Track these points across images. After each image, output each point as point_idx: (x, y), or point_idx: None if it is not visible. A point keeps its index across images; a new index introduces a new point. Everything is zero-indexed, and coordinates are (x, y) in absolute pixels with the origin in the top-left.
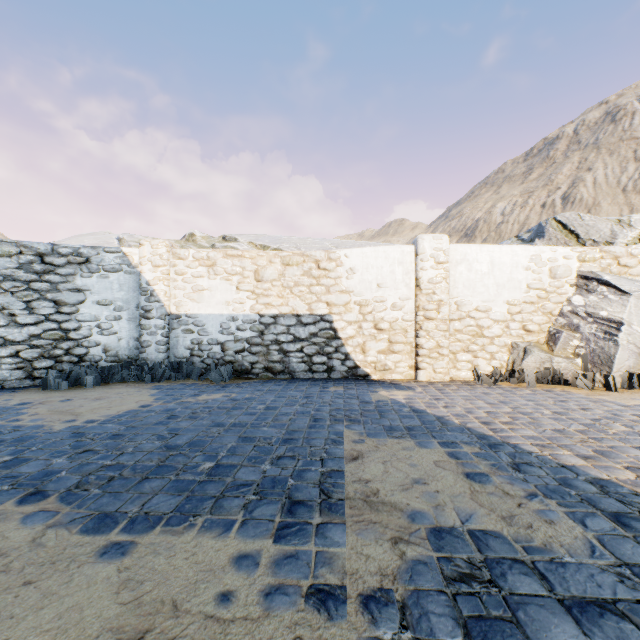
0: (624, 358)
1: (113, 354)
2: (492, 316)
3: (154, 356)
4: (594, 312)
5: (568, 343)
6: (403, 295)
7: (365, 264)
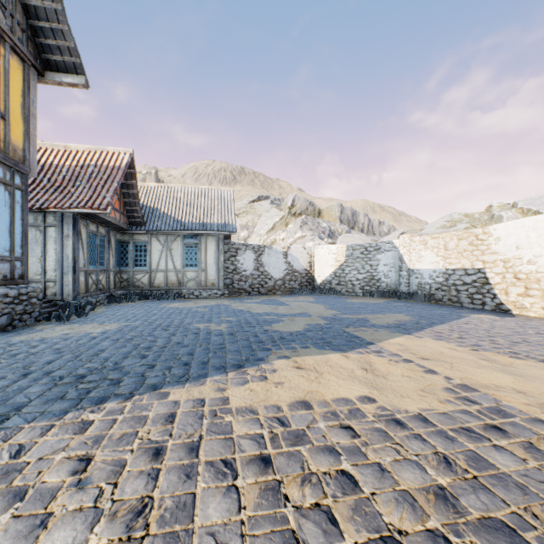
0: None
1: (389, 286)
2: None
3: (403, 289)
4: None
5: None
6: (536, 253)
7: (506, 233)
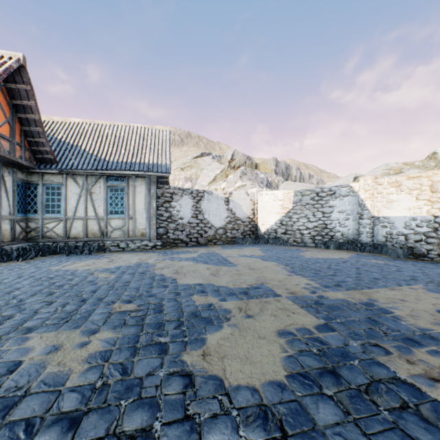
0: None
1: (345, 236)
2: None
3: (364, 239)
4: None
5: None
6: None
7: None
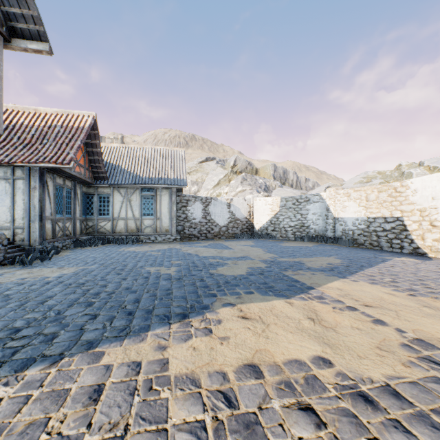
0: None
1: (317, 232)
2: None
3: (329, 234)
4: None
5: None
6: None
7: (423, 186)
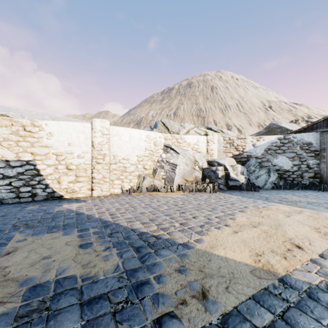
0: (178, 179)
1: None
2: (130, 162)
3: None
4: (169, 160)
5: (160, 173)
6: (84, 150)
7: (60, 131)
